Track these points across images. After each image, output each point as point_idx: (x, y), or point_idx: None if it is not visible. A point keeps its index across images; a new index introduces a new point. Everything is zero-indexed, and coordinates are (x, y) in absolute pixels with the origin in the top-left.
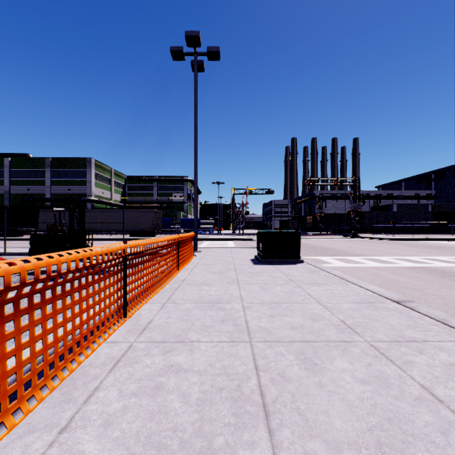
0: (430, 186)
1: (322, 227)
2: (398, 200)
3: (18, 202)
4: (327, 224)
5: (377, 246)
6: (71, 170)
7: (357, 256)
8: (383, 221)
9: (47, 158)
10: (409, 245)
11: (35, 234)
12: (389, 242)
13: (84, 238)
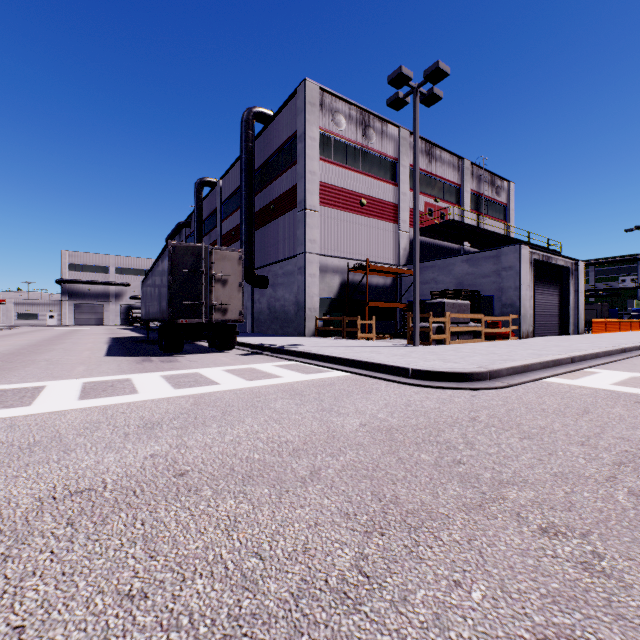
0: None
1: None
2: None
3: None
4: None
5: None
6: None
7: None
8: None
9: None
10: None
11: None
12: None
13: None
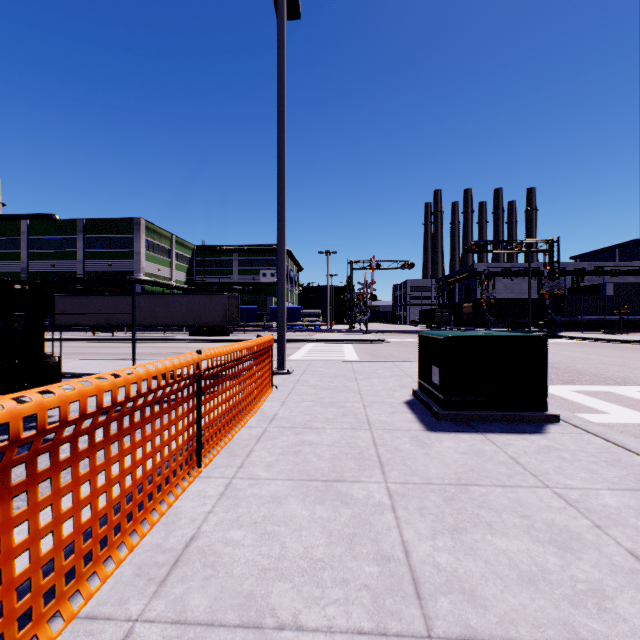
0: None
1: (491, 319)
2: (612, 277)
3: None
4: (496, 315)
5: (624, 356)
6: (112, 237)
7: (624, 384)
8: (595, 310)
9: (79, 220)
10: None
11: None
12: (628, 346)
13: (40, 347)
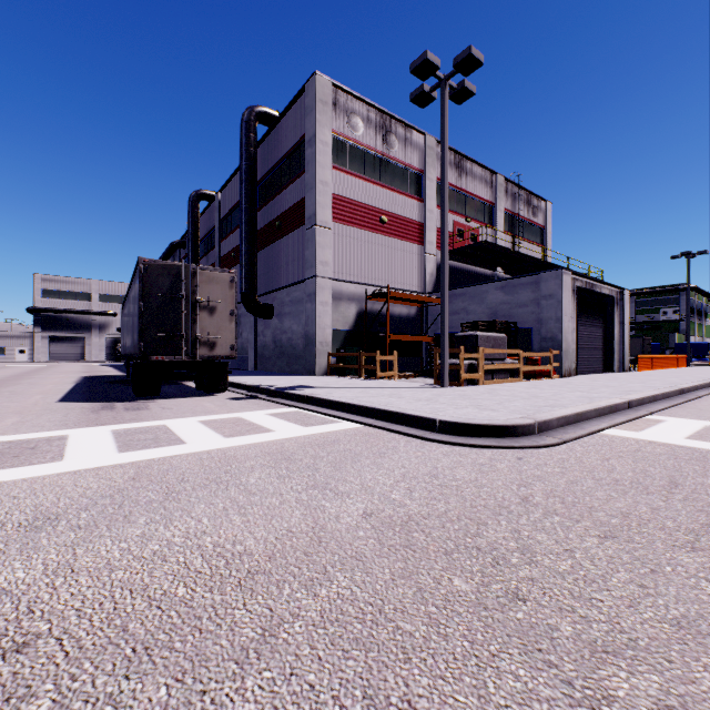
0: None
1: None
2: None
3: None
4: None
5: None
6: None
7: None
8: None
9: None
10: None
11: None
12: None
13: None
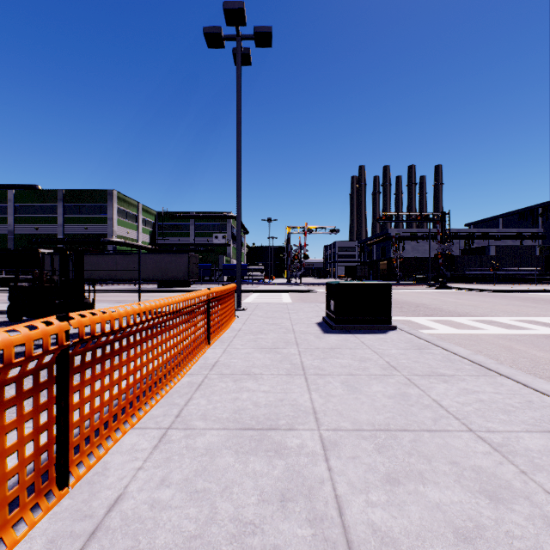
0: (536, 223)
1: (400, 274)
2: (495, 240)
3: (24, 245)
4: (405, 271)
5: (481, 300)
6: (88, 205)
7: (463, 316)
8: (479, 267)
9: (59, 191)
10: (524, 299)
11: (15, 286)
12: (492, 294)
13: (82, 292)
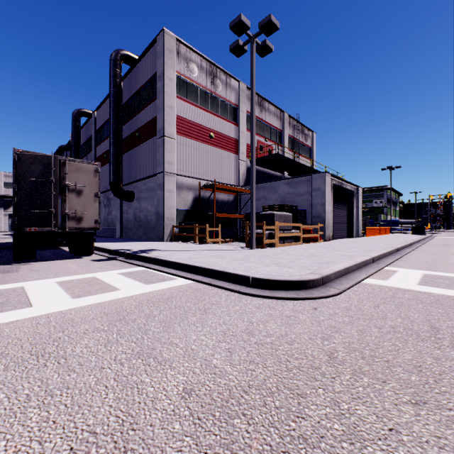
0: None
1: None
2: None
3: None
4: None
5: None
6: None
7: None
8: None
9: None
10: None
11: None
12: None
13: None
